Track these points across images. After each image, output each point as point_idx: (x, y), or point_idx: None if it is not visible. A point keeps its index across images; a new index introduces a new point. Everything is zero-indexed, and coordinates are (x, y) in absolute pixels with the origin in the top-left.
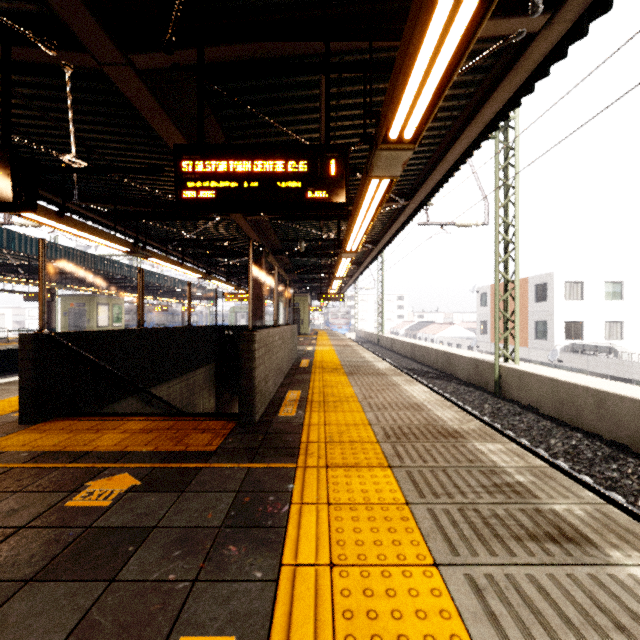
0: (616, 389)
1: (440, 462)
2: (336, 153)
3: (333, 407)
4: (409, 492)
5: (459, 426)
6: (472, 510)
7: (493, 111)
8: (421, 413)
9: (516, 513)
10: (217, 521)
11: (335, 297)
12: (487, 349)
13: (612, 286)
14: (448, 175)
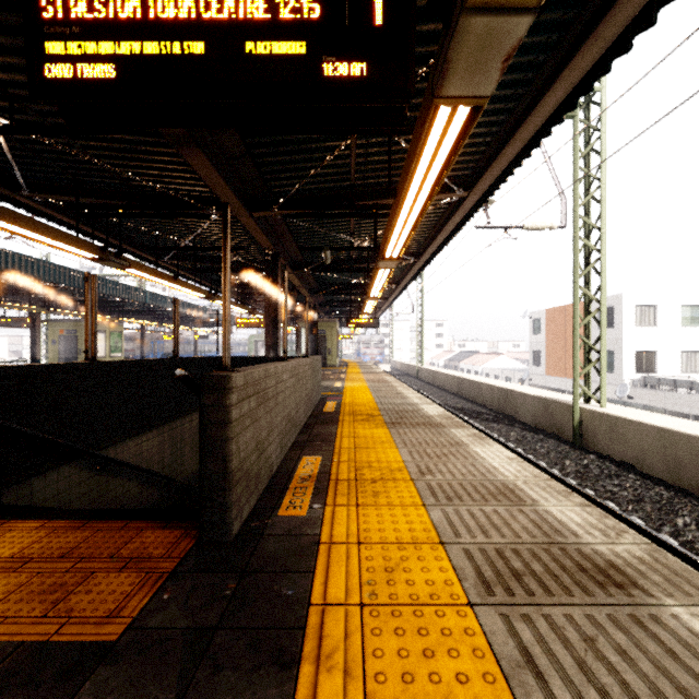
0: None
1: (644, 698)
2: None
3: (372, 494)
4: None
5: (609, 548)
6: None
7: (628, 14)
8: (524, 509)
9: None
10: None
11: (368, 322)
12: (541, 383)
13: (690, 310)
14: (531, 145)
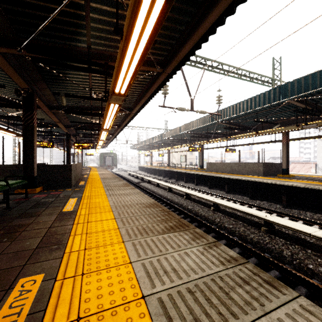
0: None
1: None
2: None
3: None
4: None
5: None
6: None
7: None
8: None
9: None
10: None
11: None
12: None
13: None
14: None
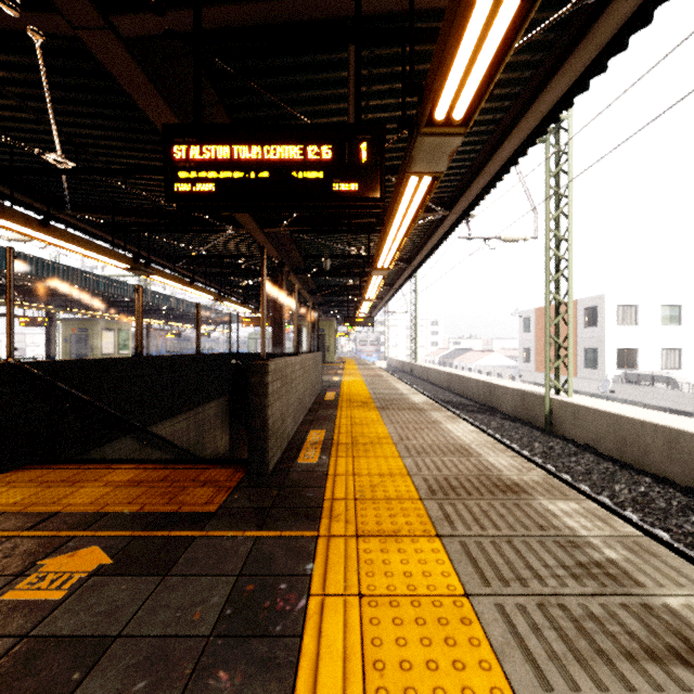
0: (691, 427)
1: (502, 529)
2: (369, 135)
3: (363, 451)
4: (467, 576)
5: (519, 477)
6: (557, 606)
7: (554, 98)
8: (470, 459)
9: (618, 611)
10: (206, 625)
11: (364, 321)
12: (531, 379)
13: (669, 309)
14: (496, 179)
